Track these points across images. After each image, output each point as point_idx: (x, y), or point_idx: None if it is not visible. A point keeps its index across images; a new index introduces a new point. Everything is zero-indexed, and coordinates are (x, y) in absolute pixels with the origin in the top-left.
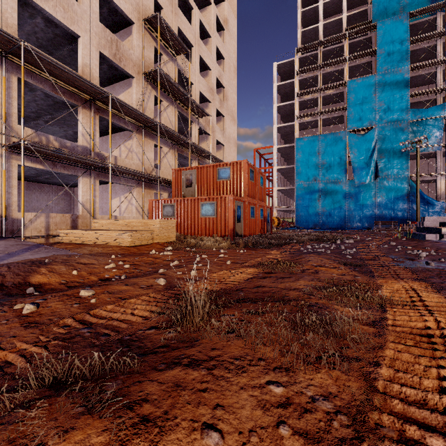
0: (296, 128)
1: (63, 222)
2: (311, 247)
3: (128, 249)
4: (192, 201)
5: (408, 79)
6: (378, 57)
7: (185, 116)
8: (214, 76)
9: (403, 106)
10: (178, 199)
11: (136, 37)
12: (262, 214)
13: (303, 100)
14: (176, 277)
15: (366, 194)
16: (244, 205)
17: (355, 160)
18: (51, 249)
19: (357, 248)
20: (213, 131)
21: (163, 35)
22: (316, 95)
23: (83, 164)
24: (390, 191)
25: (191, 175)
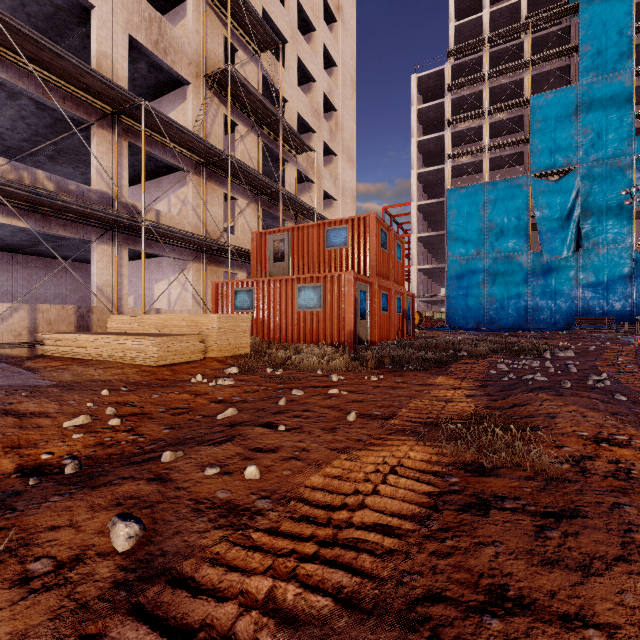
0: (447, 174)
1: (62, 319)
2: (507, 368)
3: (153, 372)
4: (283, 282)
5: (632, 90)
6: (582, 57)
7: (274, 151)
8: (320, 91)
9: (624, 133)
10: (259, 280)
11: (193, 18)
12: (399, 305)
13: (458, 129)
14: (195, 492)
15: (562, 274)
16: (371, 290)
17: (544, 221)
18: (3, 373)
19: (608, 372)
20: (319, 177)
21: (238, 17)
22: (478, 122)
23: (99, 222)
24: (602, 269)
25: (282, 241)
